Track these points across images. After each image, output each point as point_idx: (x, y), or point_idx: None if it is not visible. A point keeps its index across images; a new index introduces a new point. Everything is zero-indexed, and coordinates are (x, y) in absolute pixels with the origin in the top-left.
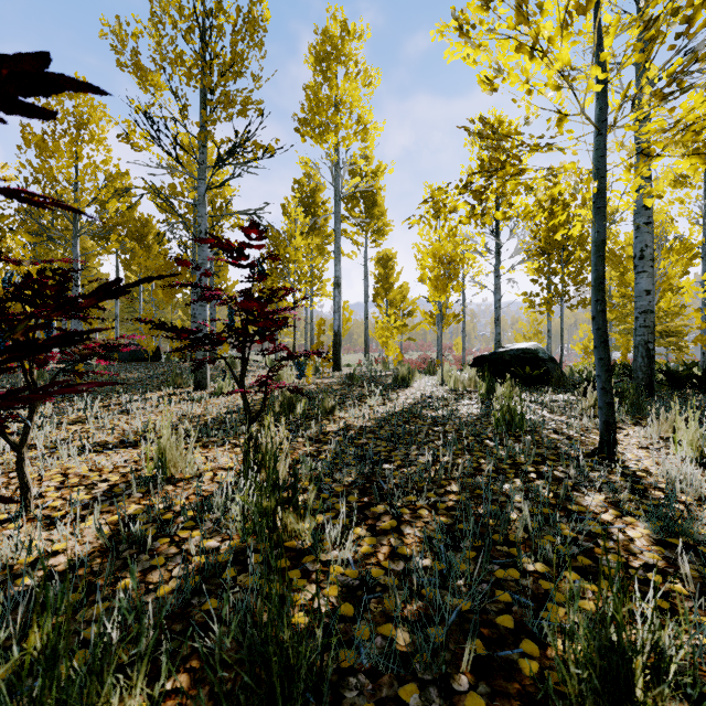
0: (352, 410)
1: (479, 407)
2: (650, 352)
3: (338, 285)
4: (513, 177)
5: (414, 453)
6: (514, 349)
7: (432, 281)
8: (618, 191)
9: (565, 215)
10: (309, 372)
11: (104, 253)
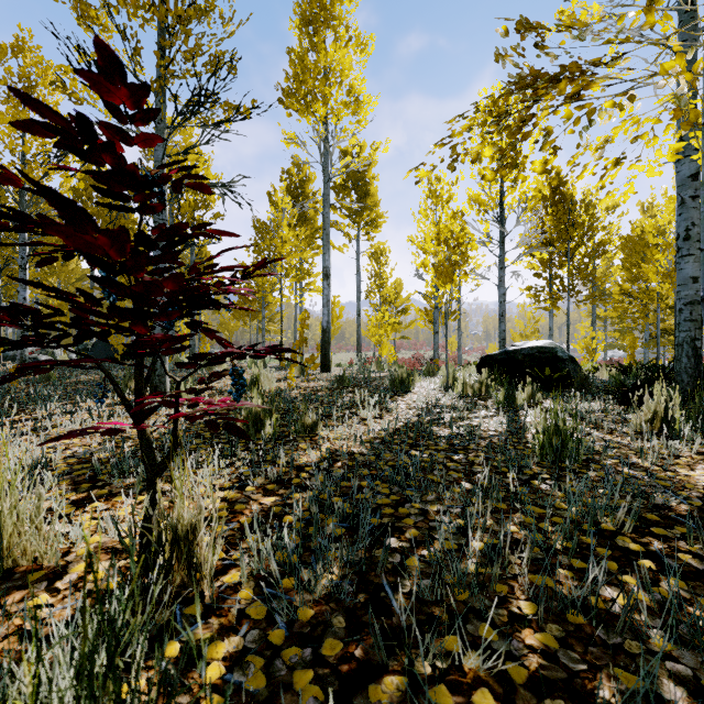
0: (340, 428)
1: (501, 421)
2: (697, 351)
3: (326, 276)
4: (567, 101)
5: (433, 509)
6: (528, 347)
7: (436, 268)
8: (699, 132)
9: (616, 173)
10: (291, 374)
11: None
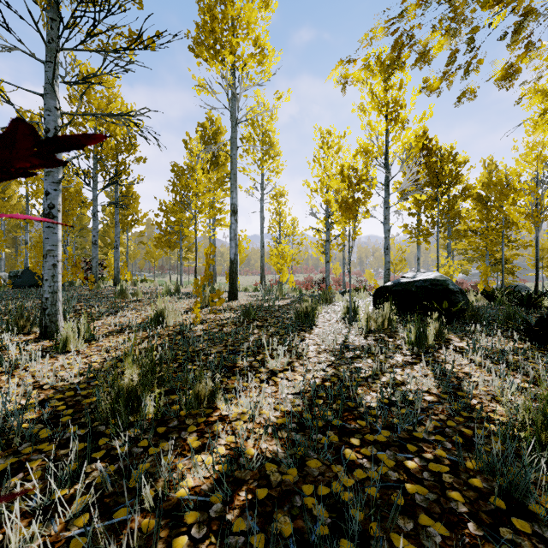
0: (244, 402)
1: (426, 372)
2: None
3: (234, 212)
4: None
5: None
6: (421, 279)
7: (340, 204)
8: None
9: None
10: (196, 309)
11: (14, 183)
